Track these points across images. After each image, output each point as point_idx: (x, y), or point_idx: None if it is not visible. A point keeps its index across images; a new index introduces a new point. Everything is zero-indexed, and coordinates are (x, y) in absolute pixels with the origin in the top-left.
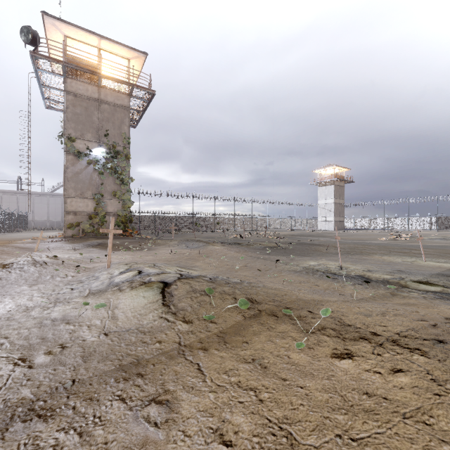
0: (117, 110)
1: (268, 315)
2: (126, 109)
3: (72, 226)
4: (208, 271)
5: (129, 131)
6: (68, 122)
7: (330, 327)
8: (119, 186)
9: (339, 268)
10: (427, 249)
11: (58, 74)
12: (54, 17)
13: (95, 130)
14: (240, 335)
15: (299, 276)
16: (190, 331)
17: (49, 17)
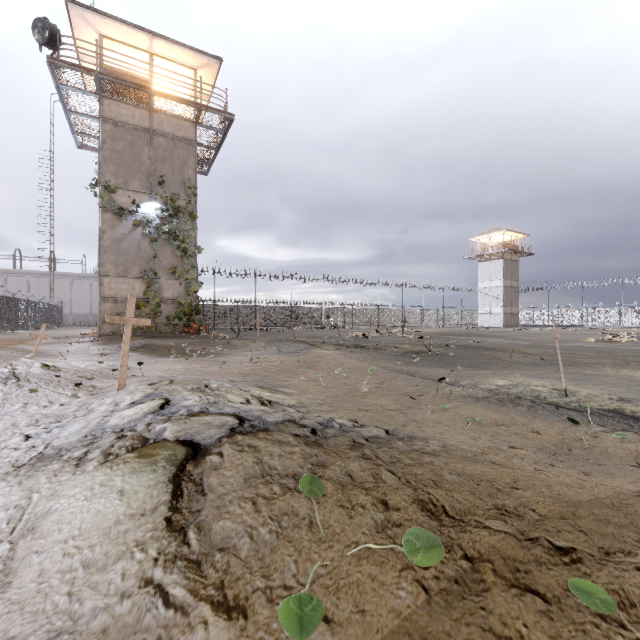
0: (178, 145)
1: (505, 586)
2: (190, 144)
3: None
4: (312, 397)
5: (195, 177)
6: (105, 164)
7: None
8: (180, 260)
9: (559, 392)
10: None
11: (90, 93)
12: (83, 6)
13: (145, 175)
14: None
15: (489, 410)
16: None
17: (76, 5)
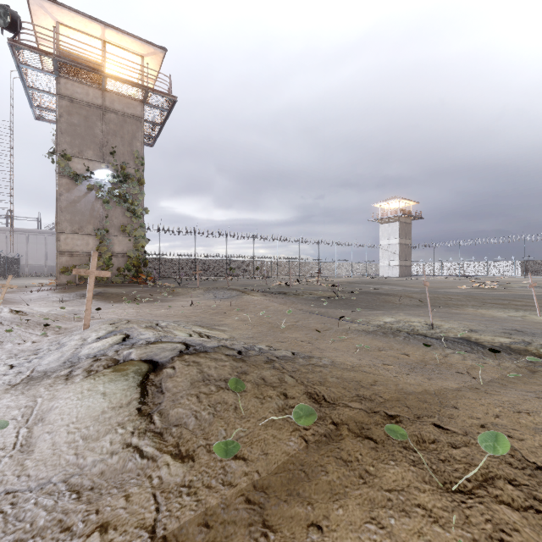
0: (127, 120)
1: (354, 436)
2: (139, 120)
3: (66, 271)
4: (241, 332)
5: (142, 149)
6: (62, 135)
7: (503, 475)
8: (129, 219)
9: (428, 326)
10: (529, 299)
11: (47, 72)
12: None
13: (98, 146)
14: (299, 497)
15: (375, 340)
16: (185, 486)
17: None
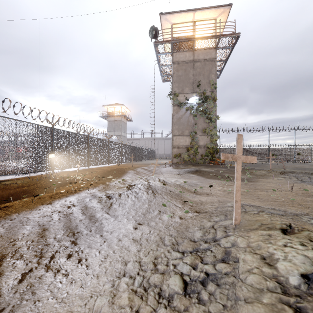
0: (206, 63)
1: None
2: (213, 60)
3: (176, 156)
4: None
5: (215, 78)
6: (174, 83)
7: None
8: (207, 124)
9: None
10: None
11: (168, 53)
12: (166, 13)
13: (190, 84)
14: None
15: None
16: None
17: (163, 15)
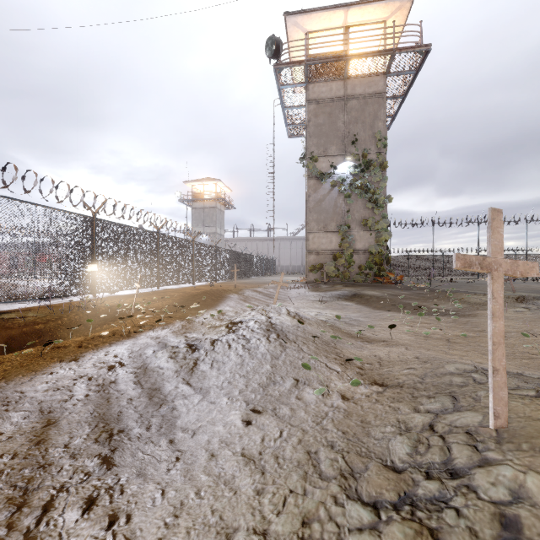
0: (368, 102)
1: None
2: (380, 96)
3: (313, 269)
4: None
5: (384, 128)
6: (310, 139)
7: None
8: (370, 211)
9: None
10: None
11: (299, 84)
12: (296, 13)
13: (340, 140)
14: None
15: None
16: None
17: (291, 16)
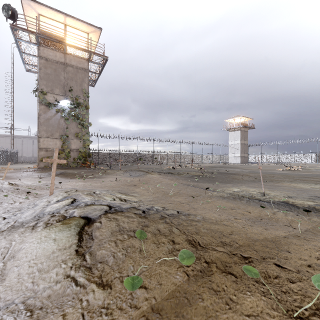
0: (79, 71)
1: (220, 272)
2: (85, 71)
3: None
4: (145, 197)
5: (88, 88)
6: (41, 80)
7: None
8: (80, 129)
9: (261, 194)
10: None
11: (33, 43)
12: None
13: (62, 86)
14: (183, 318)
15: (228, 202)
16: (104, 307)
17: None
